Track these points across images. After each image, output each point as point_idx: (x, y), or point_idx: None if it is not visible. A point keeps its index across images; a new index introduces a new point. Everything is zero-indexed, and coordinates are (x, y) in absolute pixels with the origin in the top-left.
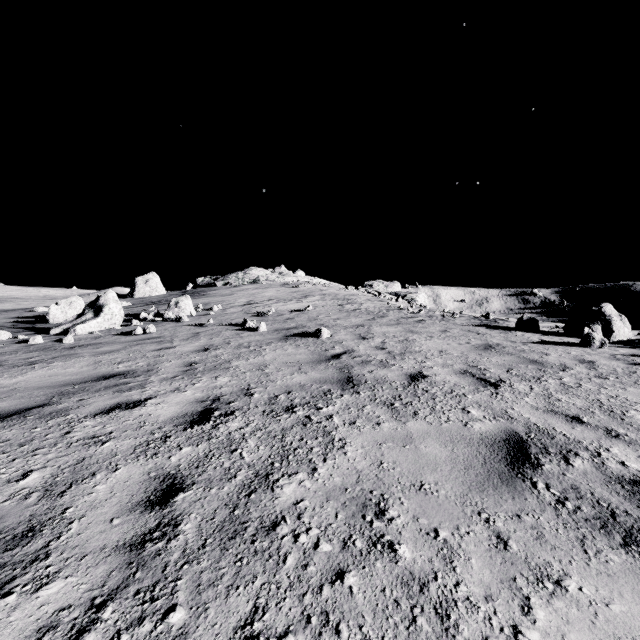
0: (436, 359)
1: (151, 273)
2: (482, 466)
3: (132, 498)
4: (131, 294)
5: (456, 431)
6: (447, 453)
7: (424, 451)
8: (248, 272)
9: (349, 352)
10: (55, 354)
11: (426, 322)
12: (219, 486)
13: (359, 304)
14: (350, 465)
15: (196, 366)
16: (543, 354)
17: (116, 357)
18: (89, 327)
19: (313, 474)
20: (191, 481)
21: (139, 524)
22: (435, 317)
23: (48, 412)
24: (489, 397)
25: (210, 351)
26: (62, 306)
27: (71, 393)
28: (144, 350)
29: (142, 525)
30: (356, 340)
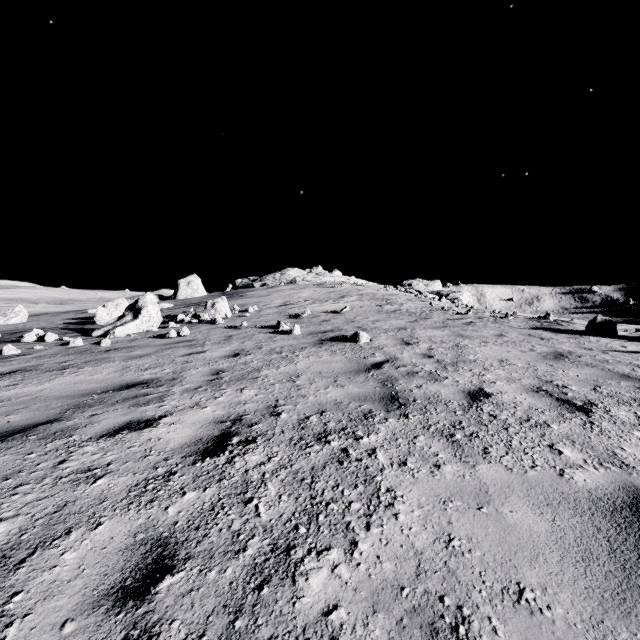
0: (497, 371)
1: (193, 275)
2: (610, 557)
3: (102, 581)
4: (174, 296)
5: (550, 485)
6: (547, 526)
7: (511, 520)
8: (285, 273)
9: (391, 360)
10: (89, 358)
11: (476, 324)
12: (221, 566)
13: (399, 304)
14: (404, 539)
15: (223, 375)
16: (634, 366)
17: (145, 362)
18: (128, 329)
19: (352, 553)
20: (185, 553)
21: (97, 637)
22: (486, 319)
23: (53, 431)
24: (582, 428)
25: (240, 357)
26: (108, 308)
27: (87, 405)
28: (174, 355)
29: (101, 639)
30: (399, 346)
